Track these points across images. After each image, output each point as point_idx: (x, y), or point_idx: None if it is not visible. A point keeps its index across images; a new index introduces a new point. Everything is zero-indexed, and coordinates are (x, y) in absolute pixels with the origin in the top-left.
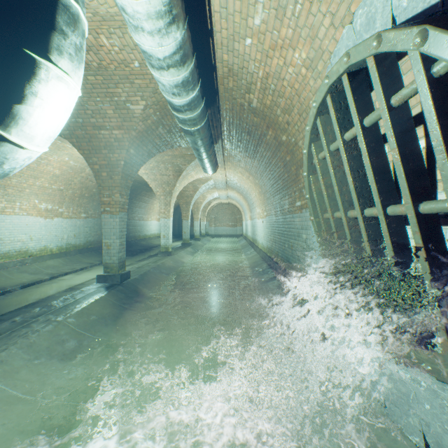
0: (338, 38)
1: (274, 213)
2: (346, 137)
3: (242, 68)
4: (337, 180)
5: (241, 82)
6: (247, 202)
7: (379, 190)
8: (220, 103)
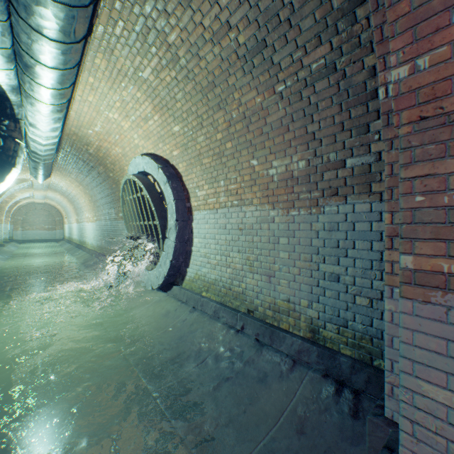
0: (133, 155)
1: (104, 218)
2: (134, 196)
3: (85, 137)
4: (133, 210)
5: (83, 140)
6: (74, 205)
7: (142, 216)
8: (63, 142)
